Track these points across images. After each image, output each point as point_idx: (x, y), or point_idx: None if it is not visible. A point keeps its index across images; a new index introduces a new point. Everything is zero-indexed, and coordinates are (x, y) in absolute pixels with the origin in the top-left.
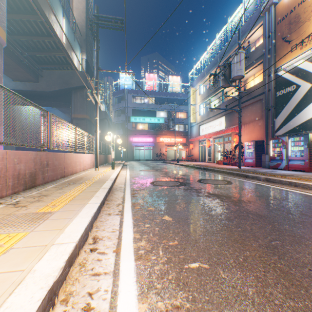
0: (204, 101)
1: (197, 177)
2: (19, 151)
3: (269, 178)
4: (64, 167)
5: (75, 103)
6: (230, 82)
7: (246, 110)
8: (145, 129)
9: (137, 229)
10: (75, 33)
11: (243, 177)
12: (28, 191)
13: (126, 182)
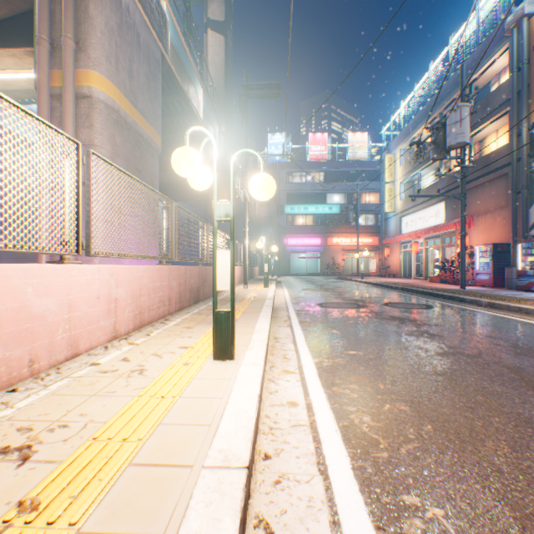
0: (409, 176)
1: (384, 300)
2: (191, 267)
3: (492, 303)
4: None
5: (210, 195)
6: (446, 151)
7: (481, 191)
8: (307, 224)
9: (307, 335)
10: (212, 101)
11: (457, 302)
12: (197, 305)
13: (287, 302)
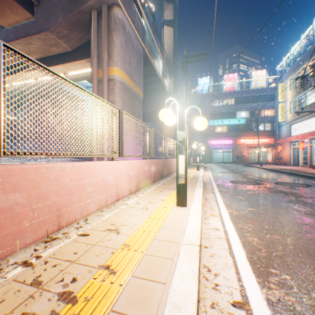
0: (296, 97)
1: (275, 180)
2: (159, 160)
3: None
4: (170, 168)
5: None
6: None
7: None
8: (223, 131)
9: (223, 198)
10: (166, 66)
11: None
12: (162, 179)
13: (211, 179)
